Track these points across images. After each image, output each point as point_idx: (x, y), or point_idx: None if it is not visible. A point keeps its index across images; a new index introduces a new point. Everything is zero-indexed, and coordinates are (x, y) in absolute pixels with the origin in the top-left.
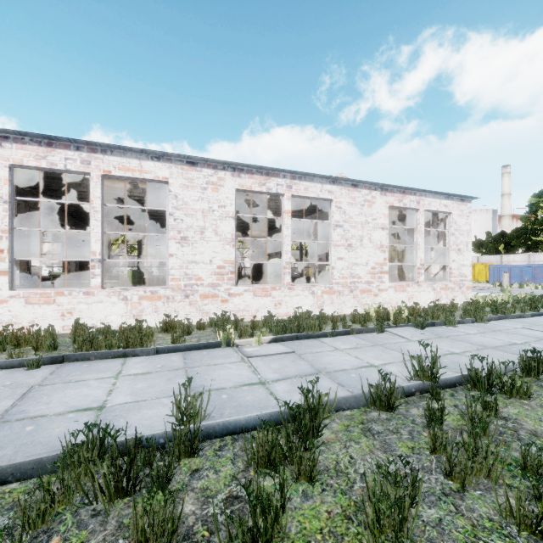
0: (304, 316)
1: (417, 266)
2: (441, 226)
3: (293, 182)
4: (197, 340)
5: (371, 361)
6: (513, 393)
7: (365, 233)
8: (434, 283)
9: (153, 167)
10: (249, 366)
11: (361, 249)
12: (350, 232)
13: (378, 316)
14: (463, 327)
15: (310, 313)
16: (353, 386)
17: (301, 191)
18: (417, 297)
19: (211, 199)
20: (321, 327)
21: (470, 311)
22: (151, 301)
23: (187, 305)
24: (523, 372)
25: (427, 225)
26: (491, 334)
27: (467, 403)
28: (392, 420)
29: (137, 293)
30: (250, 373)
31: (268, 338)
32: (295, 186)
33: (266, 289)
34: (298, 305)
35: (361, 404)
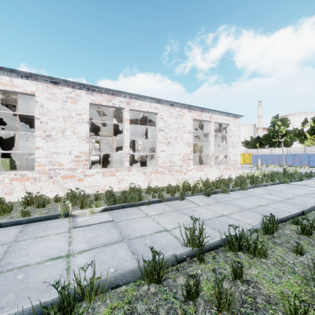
0: (129, 191)
1: (210, 156)
2: (224, 132)
3: (131, 101)
4: (46, 212)
5: (166, 225)
6: (256, 253)
7: (178, 135)
8: (220, 166)
9: (23, 83)
10: (69, 237)
11: (176, 144)
12: (169, 134)
13: (184, 188)
14: (233, 194)
15: (140, 187)
16: (142, 253)
17: (136, 106)
18: (209, 174)
19: (70, 109)
20: (142, 197)
21: (238, 183)
22: (20, 182)
23: (51, 183)
24: (264, 230)
25: (217, 131)
26: (248, 199)
27: (216, 278)
28: (157, 295)
29: (8, 176)
30: (65, 245)
31: (100, 209)
32: (132, 103)
33: (112, 171)
34: (134, 181)
35: (137, 277)
